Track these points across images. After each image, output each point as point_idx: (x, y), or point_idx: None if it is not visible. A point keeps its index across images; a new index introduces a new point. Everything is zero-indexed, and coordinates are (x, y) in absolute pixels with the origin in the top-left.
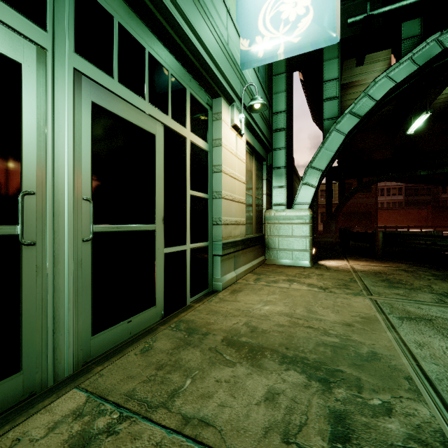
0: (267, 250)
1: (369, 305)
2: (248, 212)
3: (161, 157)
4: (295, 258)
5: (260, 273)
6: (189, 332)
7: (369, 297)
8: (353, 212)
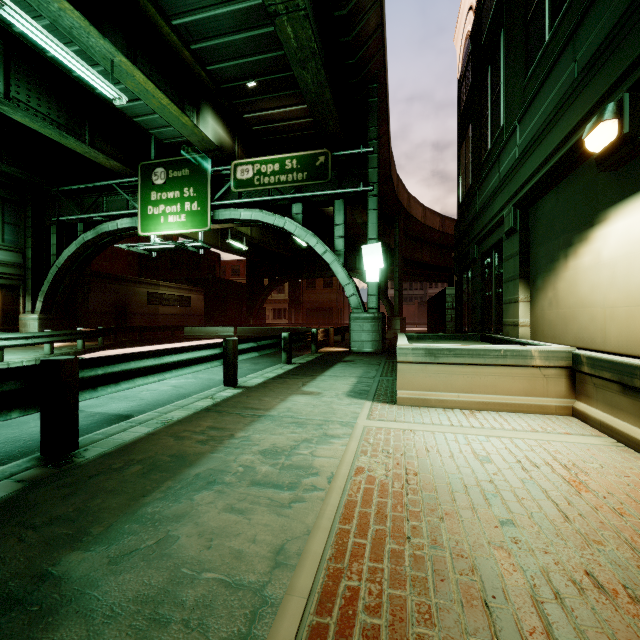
0: None
1: None
2: None
3: None
4: None
5: None
6: None
7: None
8: (319, 308)
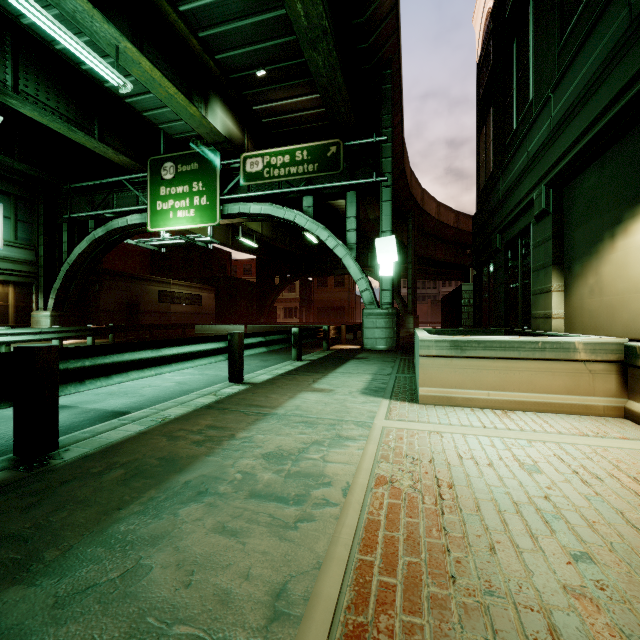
0: None
1: None
2: None
3: None
4: None
5: None
6: None
7: None
8: (330, 307)
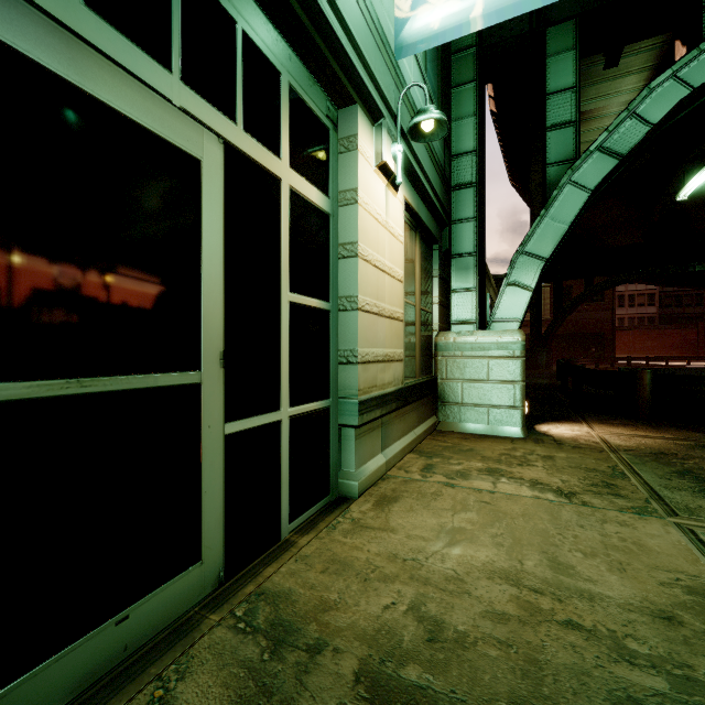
0: (442, 406)
1: (686, 547)
2: (407, 337)
3: (216, 215)
4: (493, 421)
5: (431, 452)
6: (275, 640)
7: (675, 522)
8: (575, 334)
